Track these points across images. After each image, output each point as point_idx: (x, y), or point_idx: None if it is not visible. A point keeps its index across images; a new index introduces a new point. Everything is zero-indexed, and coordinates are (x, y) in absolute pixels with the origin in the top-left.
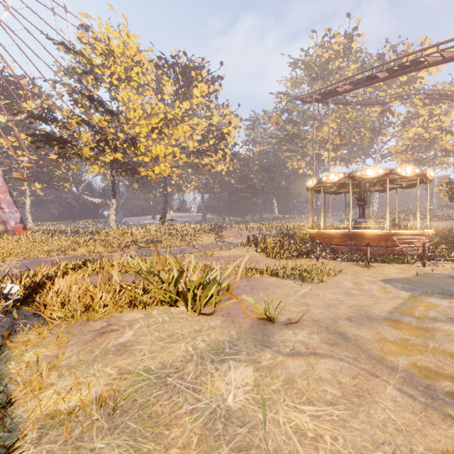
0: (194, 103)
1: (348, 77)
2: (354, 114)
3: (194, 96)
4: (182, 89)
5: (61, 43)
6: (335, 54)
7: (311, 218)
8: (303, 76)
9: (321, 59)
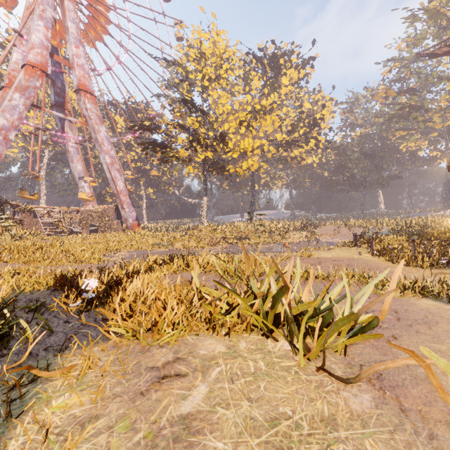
0: (282, 94)
1: None
2: None
3: (282, 85)
4: (270, 80)
5: (162, 59)
6: None
7: None
8: (427, 29)
9: None
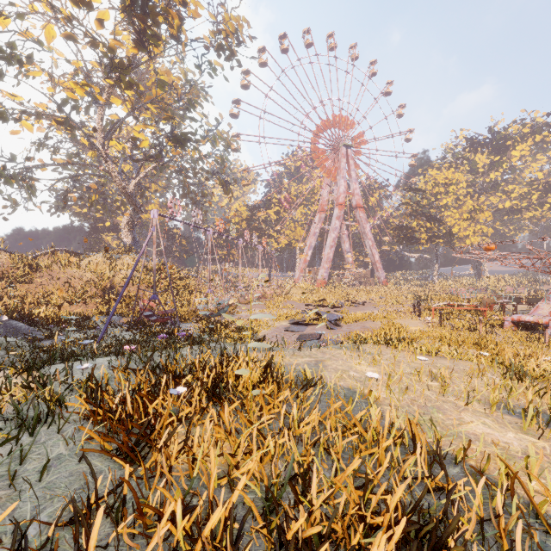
0: (513, 162)
1: None
2: None
3: (512, 157)
4: (497, 157)
5: (410, 190)
6: None
7: None
8: None
9: None
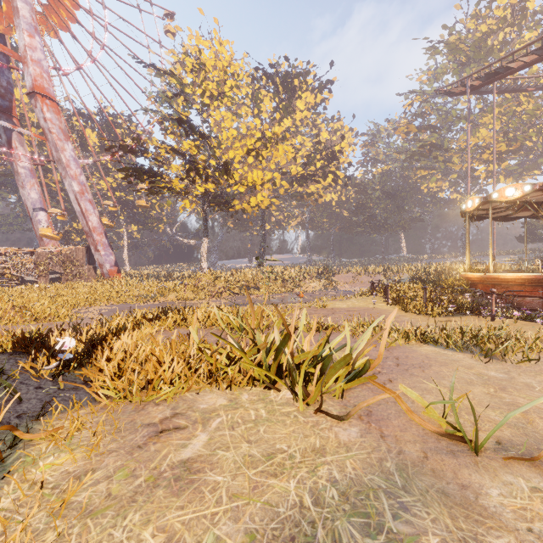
0: (297, 119)
1: (531, 42)
2: (529, 106)
3: (297, 110)
4: (283, 103)
5: (151, 65)
6: (497, 23)
7: (468, 256)
8: (447, 64)
9: (475, 35)
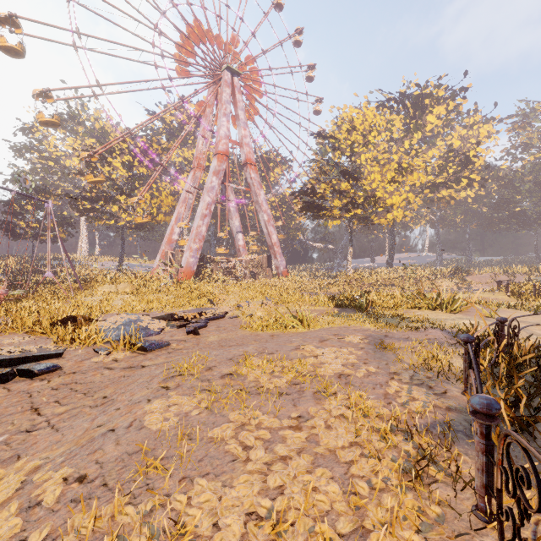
0: (427, 131)
1: None
2: None
3: (427, 123)
4: (413, 121)
5: (319, 135)
6: None
7: None
8: None
9: None
